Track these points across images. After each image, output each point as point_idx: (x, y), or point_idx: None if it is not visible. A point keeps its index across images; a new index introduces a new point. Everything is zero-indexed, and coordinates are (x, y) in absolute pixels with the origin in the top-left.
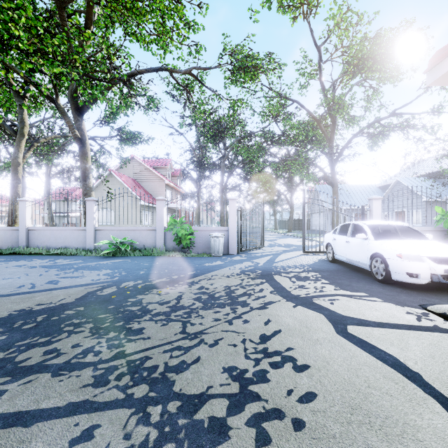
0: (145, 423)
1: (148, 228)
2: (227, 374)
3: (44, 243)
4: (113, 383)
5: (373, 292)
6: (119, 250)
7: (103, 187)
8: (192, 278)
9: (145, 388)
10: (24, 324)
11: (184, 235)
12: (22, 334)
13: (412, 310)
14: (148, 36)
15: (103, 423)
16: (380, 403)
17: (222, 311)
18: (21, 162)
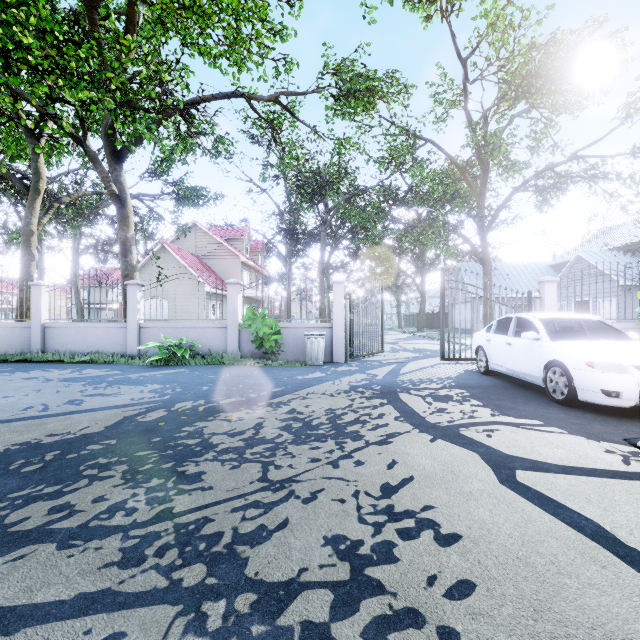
0: (199, 632)
1: (216, 324)
2: (331, 549)
3: (67, 347)
4: (150, 561)
5: (551, 420)
6: (173, 357)
7: (152, 266)
8: (278, 397)
9: (200, 570)
10: (25, 465)
11: (267, 334)
12: (20, 480)
13: (614, 447)
14: (216, 47)
15: (130, 629)
16: (580, 601)
17: (323, 446)
18: (35, 231)
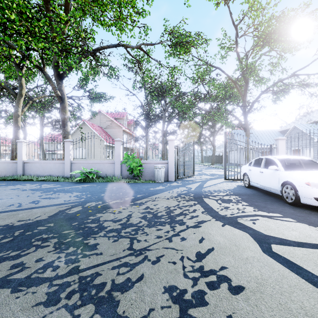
0: None
1: (109, 161)
2: (168, 295)
3: (35, 172)
4: (63, 301)
5: (286, 214)
6: (88, 178)
7: (78, 132)
8: (140, 199)
9: (91, 308)
10: (3, 238)
11: (135, 167)
12: None
13: None
14: (109, 21)
15: None
16: None
17: (163, 228)
18: (20, 115)
